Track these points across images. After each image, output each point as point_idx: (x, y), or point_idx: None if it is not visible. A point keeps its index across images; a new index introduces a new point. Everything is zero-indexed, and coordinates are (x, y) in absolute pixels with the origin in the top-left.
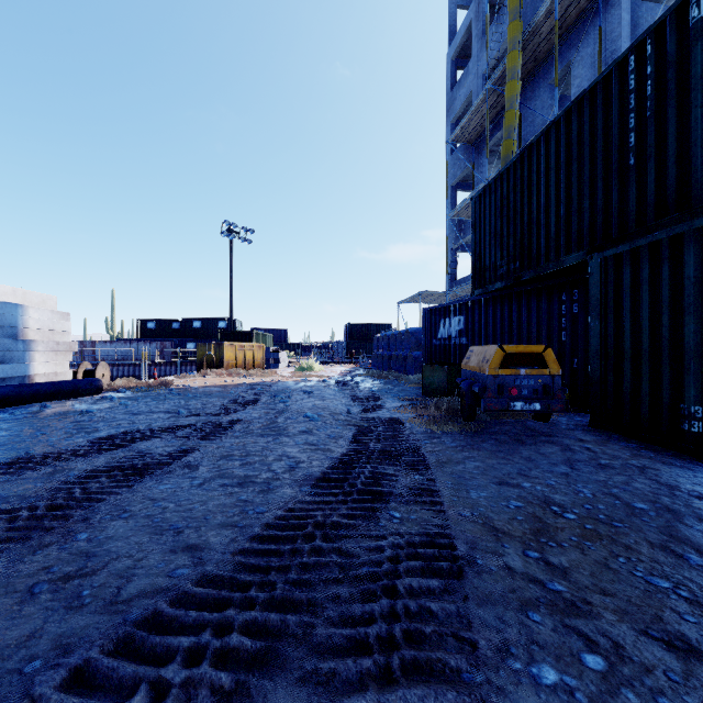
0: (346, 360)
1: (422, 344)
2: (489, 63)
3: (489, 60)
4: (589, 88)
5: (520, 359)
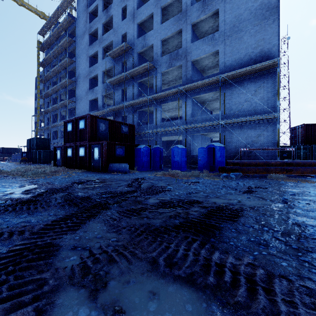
0: (0, 161)
1: (21, 157)
2: (41, 104)
3: (41, 103)
4: (32, 138)
5: (24, 158)
